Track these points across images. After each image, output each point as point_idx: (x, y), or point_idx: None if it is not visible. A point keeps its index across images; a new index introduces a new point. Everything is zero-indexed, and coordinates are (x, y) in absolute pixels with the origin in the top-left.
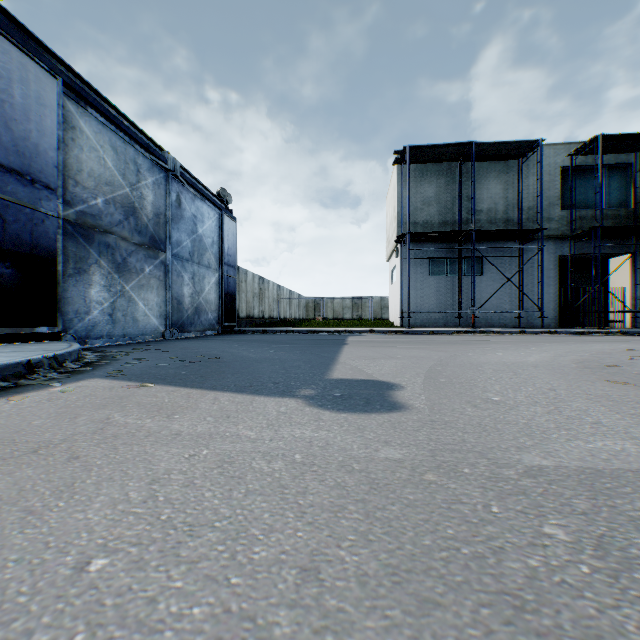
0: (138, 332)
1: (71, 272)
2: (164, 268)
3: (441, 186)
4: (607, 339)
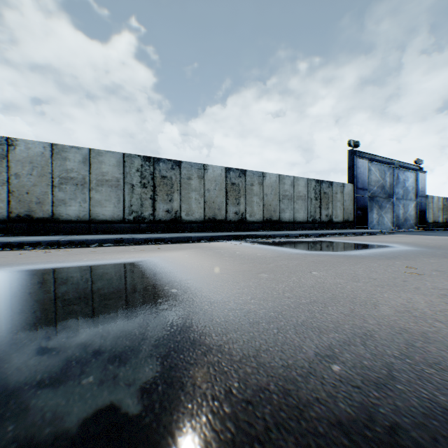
0: (384, 228)
1: (369, 210)
2: (391, 204)
3: None
4: None
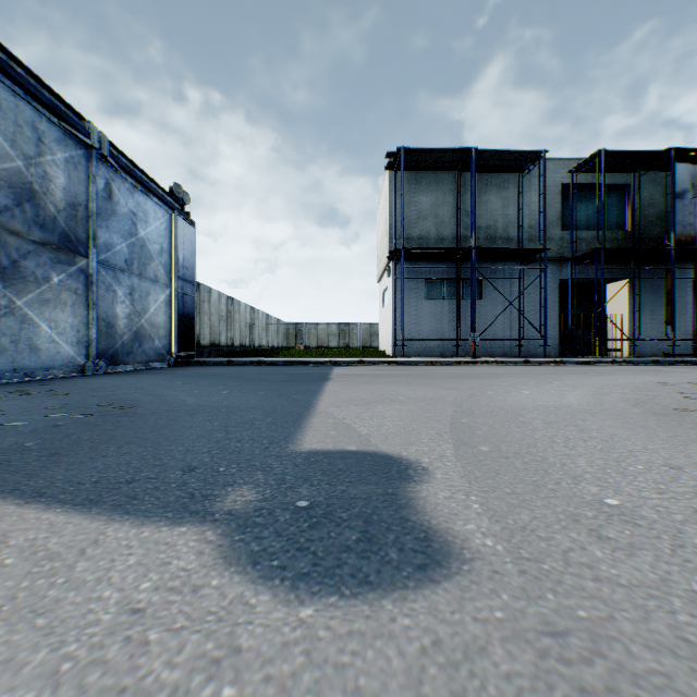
0: (40, 365)
1: None
2: (85, 278)
3: (438, 198)
4: (619, 370)
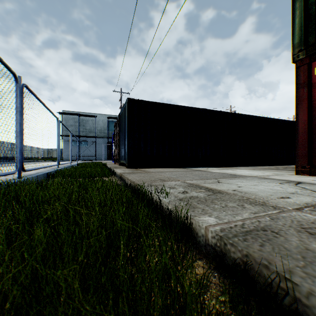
0: None
1: None
2: None
3: (76, 121)
4: None
